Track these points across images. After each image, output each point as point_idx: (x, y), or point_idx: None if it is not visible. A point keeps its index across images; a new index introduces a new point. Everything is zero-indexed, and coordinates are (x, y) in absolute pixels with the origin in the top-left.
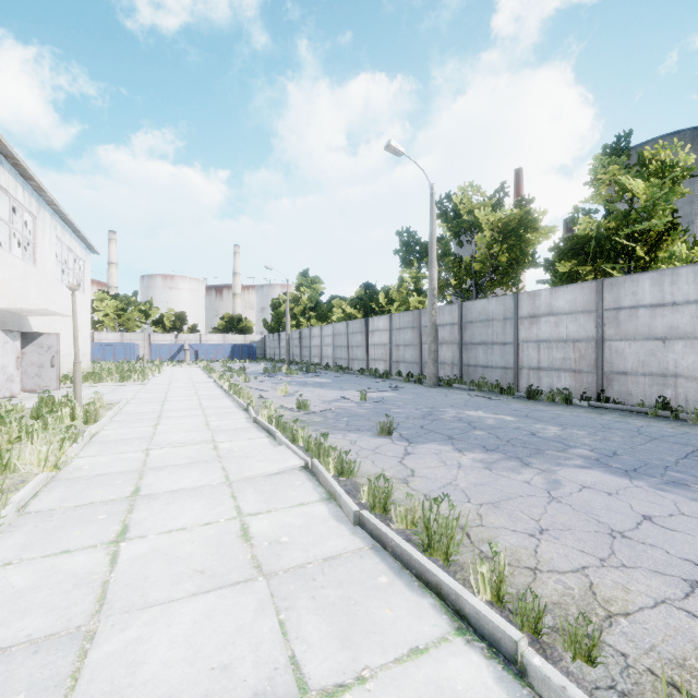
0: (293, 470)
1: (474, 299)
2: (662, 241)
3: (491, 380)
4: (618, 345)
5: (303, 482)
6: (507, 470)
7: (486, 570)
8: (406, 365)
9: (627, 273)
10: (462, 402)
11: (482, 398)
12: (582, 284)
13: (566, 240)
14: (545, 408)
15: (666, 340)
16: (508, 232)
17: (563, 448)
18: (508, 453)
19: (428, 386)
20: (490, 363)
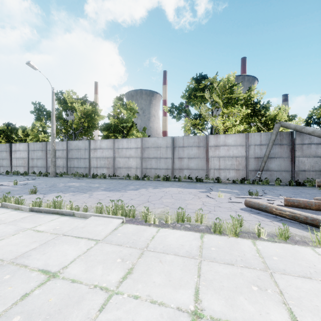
0: None
1: (74, 139)
2: (130, 130)
3: (80, 172)
4: (119, 159)
5: (0, 209)
6: (79, 195)
7: (69, 206)
8: (38, 168)
9: (123, 137)
10: (67, 181)
11: (76, 179)
12: (110, 139)
13: (106, 124)
14: (97, 180)
15: (129, 158)
16: (88, 115)
17: (97, 188)
18: (81, 191)
19: (51, 177)
20: (79, 166)
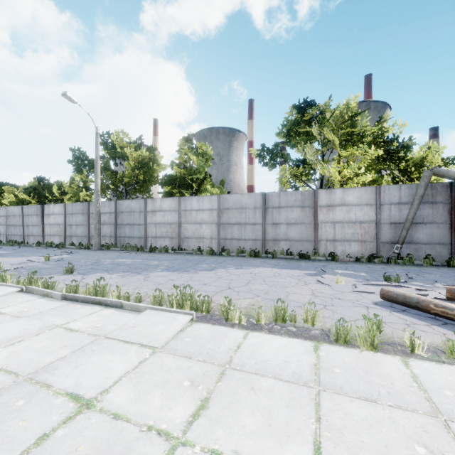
0: (13, 293)
1: (125, 198)
2: (202, 183)
3: (133, 244)
4: (186, 226)
5: (24, 295)
6: (131, 276)
7: (116, 293)
8: (78, 238)
9: (192, 194)
10: (116, 256)
11: (127, 254)
12: (174, 198)
13: (168, 176)
14: (156, 255)
15: (201, 224)
16: (143, 164)
17: (156, 267)
18: (133, 271)
19: (94, 250)
20: (132, 235)
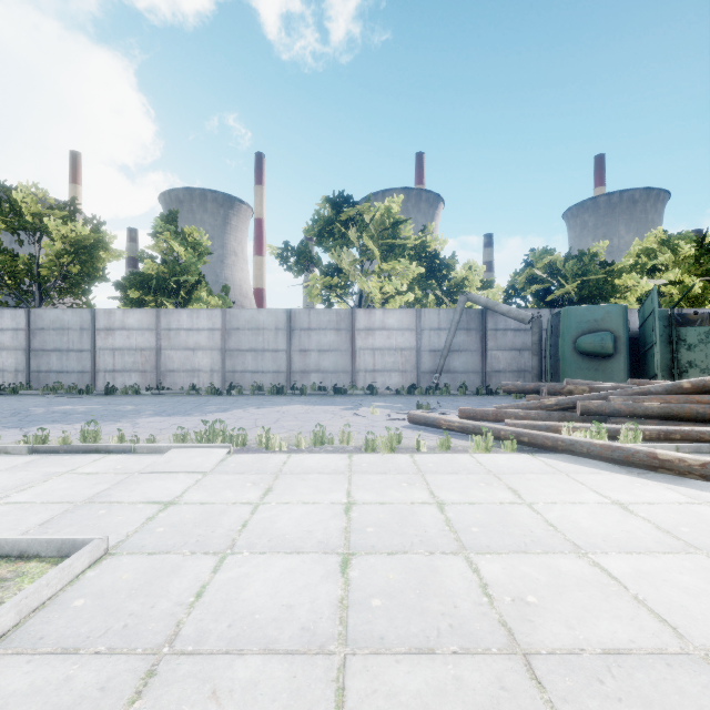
0: None
1: (39, 303)
2: (194, 289)
3: (67, 383)
4: (170, 353)
5: None
6: (108, 425)
7: (117, 438)
8: None
9: (176, 305)
10: (46, 403)
11: (63, 398)
12: (148, 309)
13: (136, 274)
14: (122, 398)
15: (195, 350)
16: (82, 248)
17: (138, 413)
18: (105, 419)
19: None
20: (66, 368)
